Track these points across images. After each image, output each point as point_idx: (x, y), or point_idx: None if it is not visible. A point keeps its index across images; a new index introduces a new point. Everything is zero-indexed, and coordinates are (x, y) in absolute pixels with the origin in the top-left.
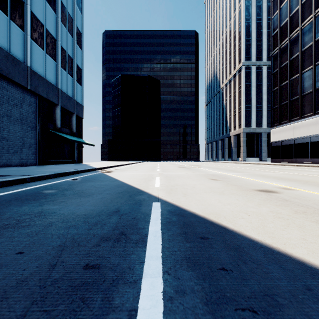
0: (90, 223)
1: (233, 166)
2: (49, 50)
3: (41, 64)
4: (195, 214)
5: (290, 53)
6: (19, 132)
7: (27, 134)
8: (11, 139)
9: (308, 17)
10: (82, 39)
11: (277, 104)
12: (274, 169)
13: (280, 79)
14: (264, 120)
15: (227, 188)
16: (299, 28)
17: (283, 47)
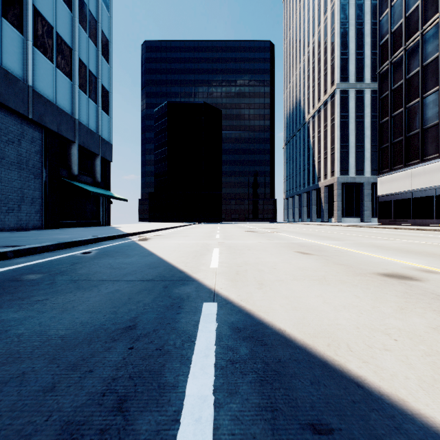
0: (61, 366)
1: (326, 230)
2: (61, 64)
3: (49, 83)
4: (285, 336)
5: (406, 68)
6: (16, 181)
7: (28, 184)
8: (3, 191)
9: (432, 17)
10: (111, 49)
11: (387, 142)
12: (387, 234)
13: (391, 107)
14: (367, 166)
15: (330, 270)
16: (419, 33)
17: (395, 60)
